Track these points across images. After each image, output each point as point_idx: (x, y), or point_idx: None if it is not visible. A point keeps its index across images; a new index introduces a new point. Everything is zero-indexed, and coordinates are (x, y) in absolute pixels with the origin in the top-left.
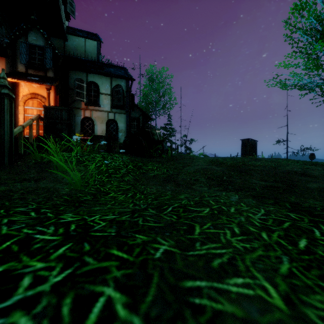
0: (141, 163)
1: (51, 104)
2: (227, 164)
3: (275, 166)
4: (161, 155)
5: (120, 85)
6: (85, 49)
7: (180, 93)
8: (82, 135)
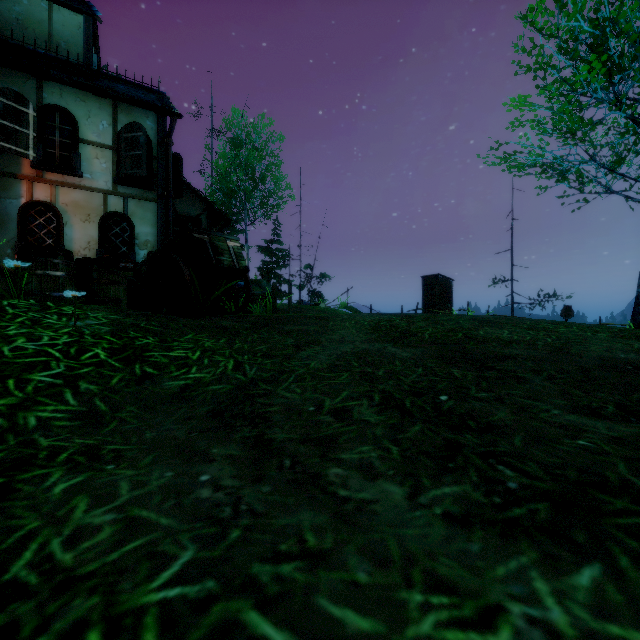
0: (152, 338)
1: None
2: (423, 336)
3: (558, 343)
4: (243, 309)
5: (140, 125)
6: (49, 31)
7: (300, 177)
8: None
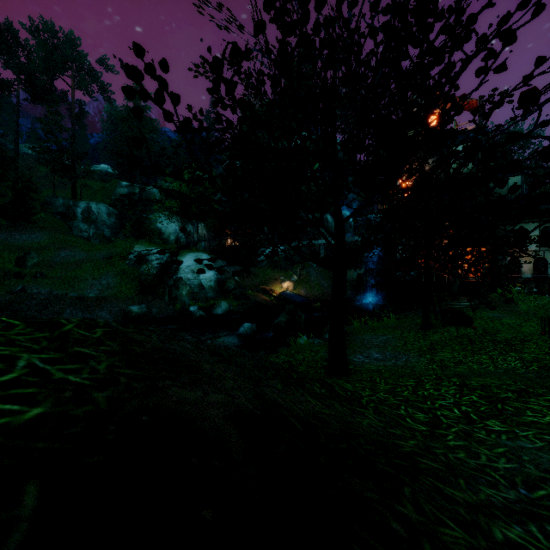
0: None
1: (485, 254)
2: None
3: None
4: None
5: None
6: (507, 188)
7: None
8: (519, 285)
